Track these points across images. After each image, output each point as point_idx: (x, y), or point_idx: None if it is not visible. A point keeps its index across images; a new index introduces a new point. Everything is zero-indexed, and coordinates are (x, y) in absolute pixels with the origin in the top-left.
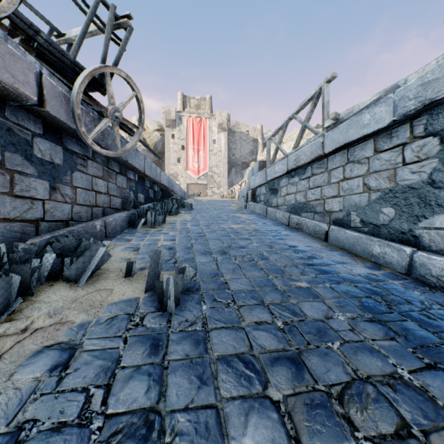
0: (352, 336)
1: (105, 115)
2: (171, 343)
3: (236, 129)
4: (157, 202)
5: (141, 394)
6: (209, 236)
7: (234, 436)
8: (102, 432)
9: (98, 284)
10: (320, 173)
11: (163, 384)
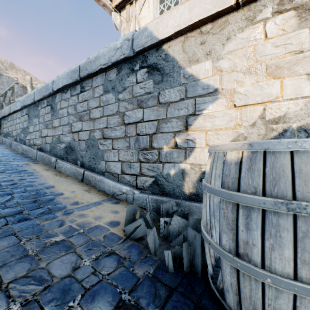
0: None
1: None
2: None
3: (3, 72)
4: None
5: None
6: None
7: None
8: None
9: None
10: (12, 120)
11: None
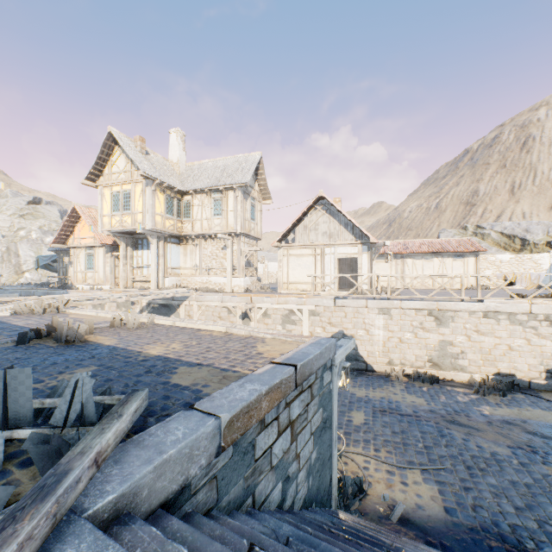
0: None
1: None
2: None
3: None
4: None
5: None
6: None
7: None
8: None
9: None
10: None
11: None
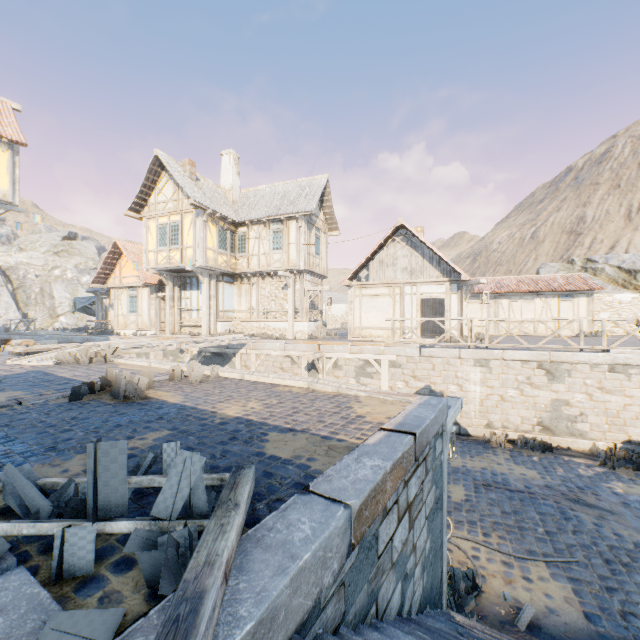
0: None
1: None
2: None
3: None
4: None
5: None
6: None
7: None
8: None
9: None
10: None
11: None
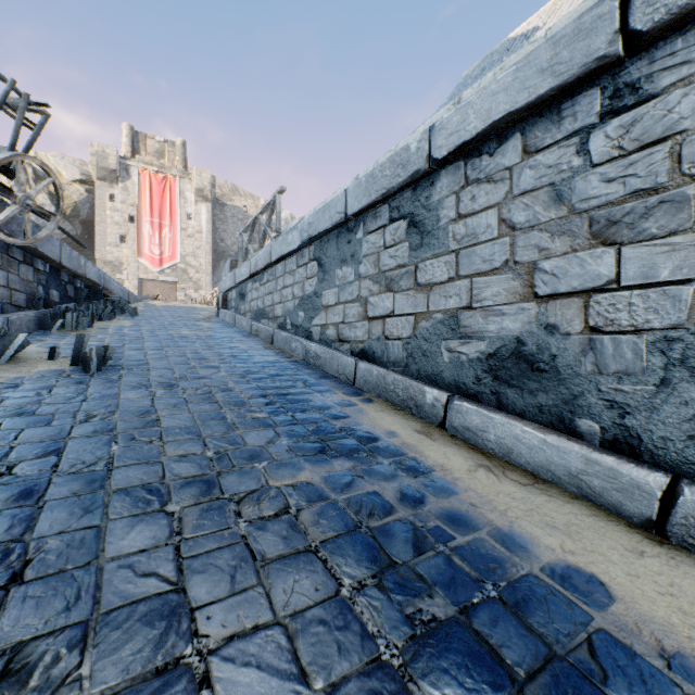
0: (220, 378)
1: (14, 202)
2: (93, 381)
3: (227, 200)
4: (81, 303)
5: (73, 391)
6: (148, 339)
7: (124, 396)
8: (52, 397)
9: (20, 364)
10: (272, 280)
11: (87, 389)
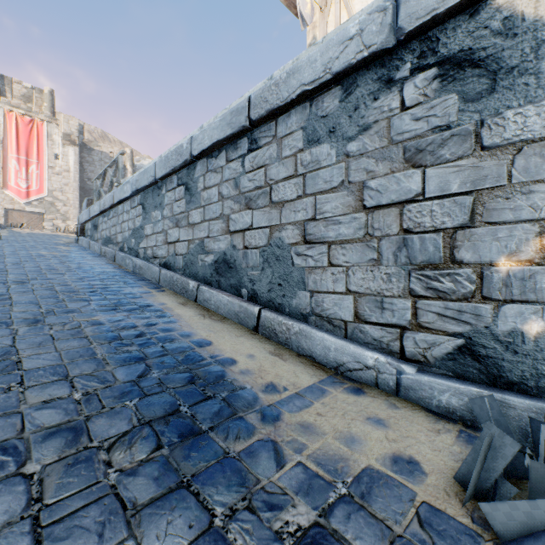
0: (63, 279)
1: None
2: None
3: (94, 146)
4: None
5: None
6: (9, 256)
7: None
8: None
9: None
10: (116, 216)
11: None
